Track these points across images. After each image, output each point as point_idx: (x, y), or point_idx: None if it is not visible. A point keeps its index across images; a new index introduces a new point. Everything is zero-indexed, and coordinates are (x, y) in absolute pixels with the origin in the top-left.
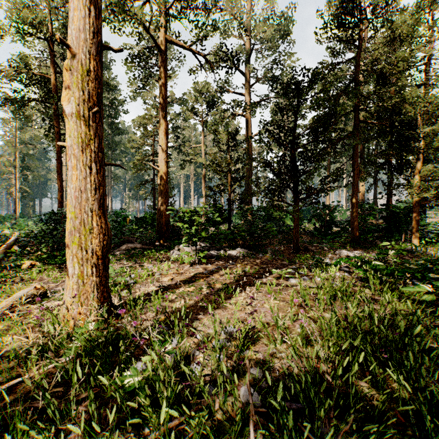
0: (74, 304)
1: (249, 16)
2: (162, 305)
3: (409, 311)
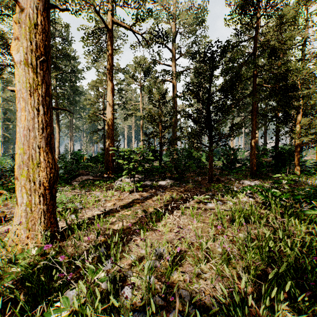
0: (22, 229)
1: (175, 8)
2: (104, 227)
3: (313, 232)
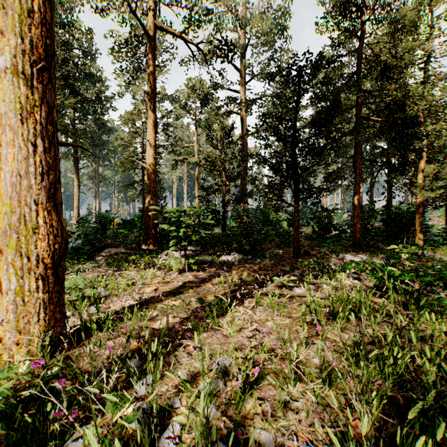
0: (10, 331)
1: (244, 8)
2: (139, 325)
3: None
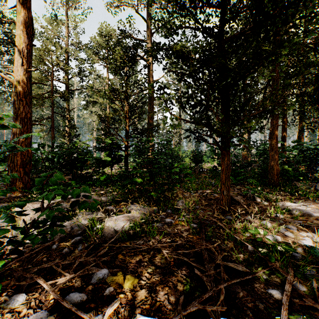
0: None
1: None
2: None
3: None
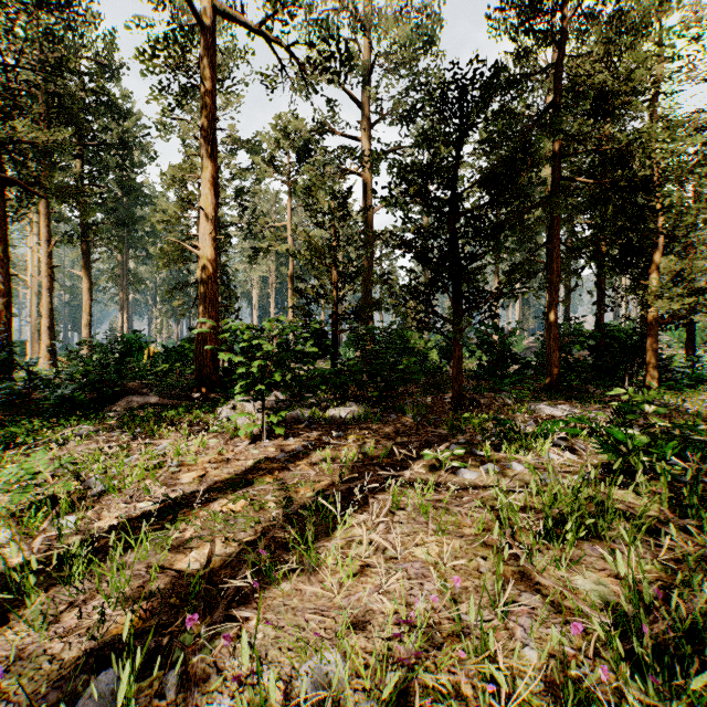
0: None
1: (368, 1)
2: (150, 564)
3: None
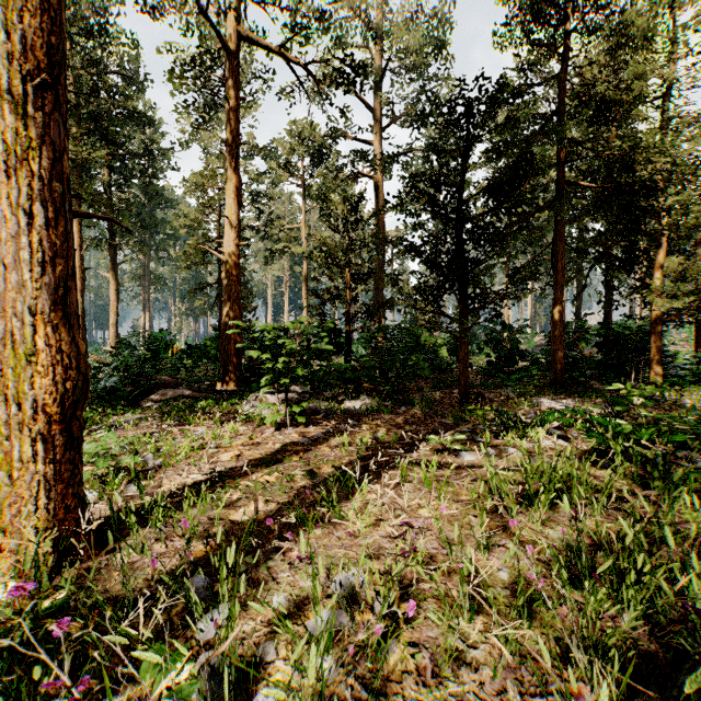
0: None
1: (380, 11)
2: (209, 516)
3: None
